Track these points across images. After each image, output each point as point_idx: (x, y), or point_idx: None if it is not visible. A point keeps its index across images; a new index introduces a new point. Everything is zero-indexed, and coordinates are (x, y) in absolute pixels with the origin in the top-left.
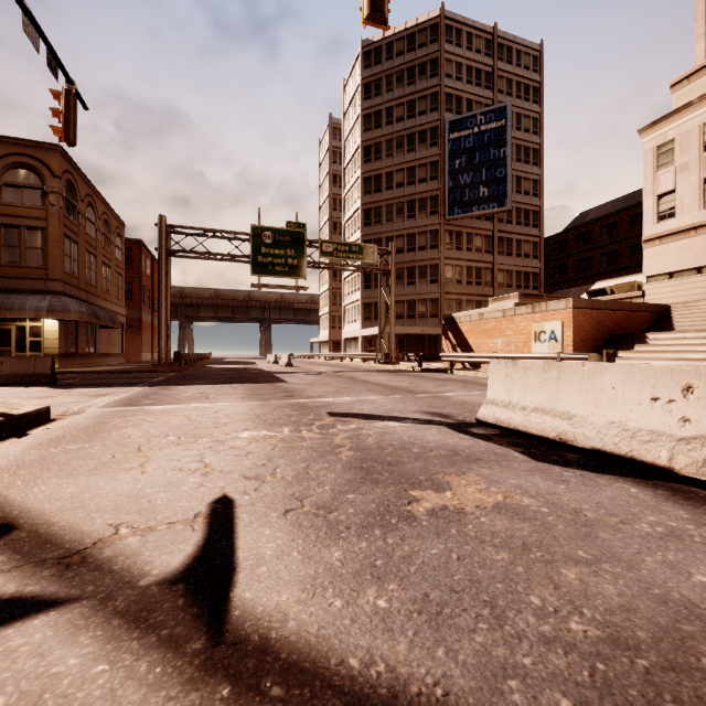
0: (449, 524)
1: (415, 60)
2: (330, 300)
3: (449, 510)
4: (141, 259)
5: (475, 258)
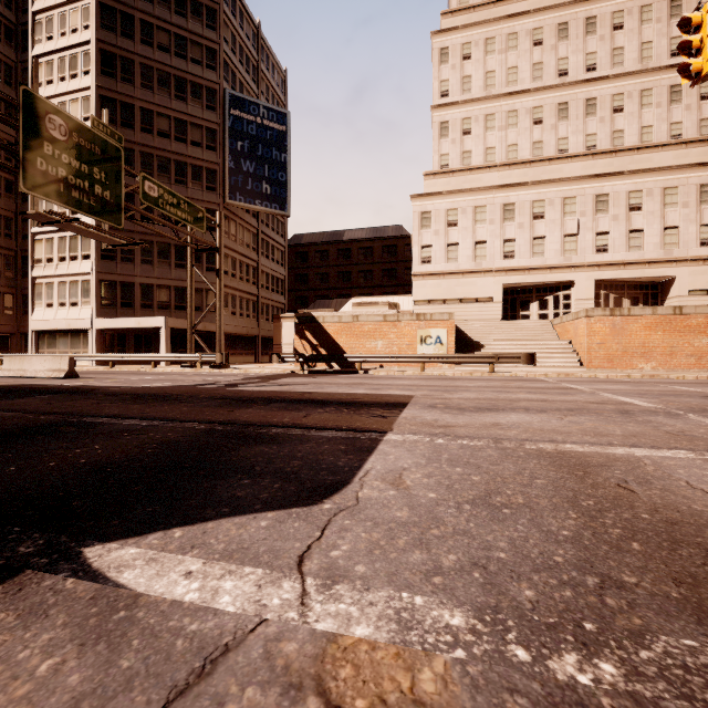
0: None
1: None
2: None
3: None
4: None
5: (247, 254)
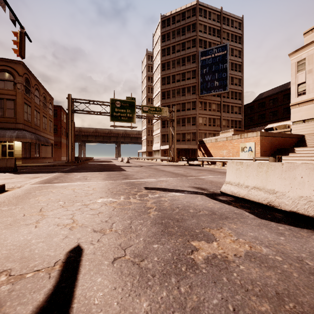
0: (220, 272)
1: (185, 24)
2: (146, 133)
3: (218, 258)
4: (61, 114)
5: (212, 114)
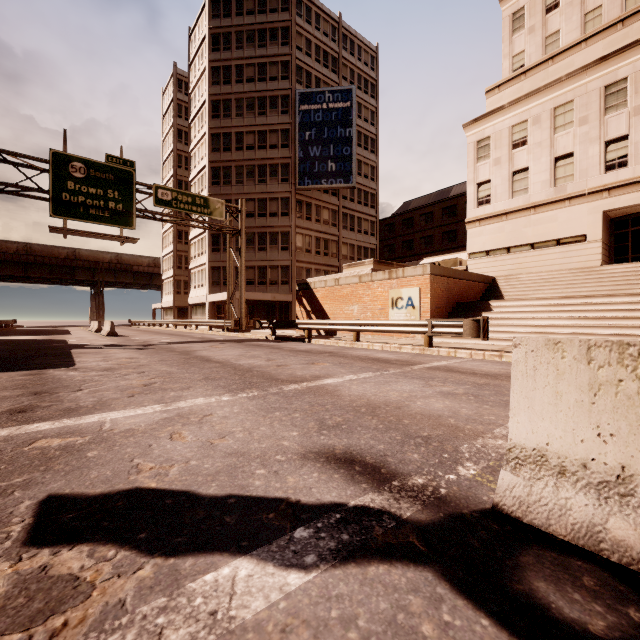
0: None
1: (266, 23)
2: (174, 263)
3: None
4: None
5: (324, 230)
